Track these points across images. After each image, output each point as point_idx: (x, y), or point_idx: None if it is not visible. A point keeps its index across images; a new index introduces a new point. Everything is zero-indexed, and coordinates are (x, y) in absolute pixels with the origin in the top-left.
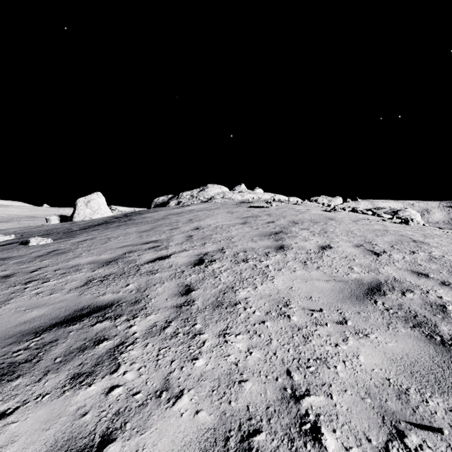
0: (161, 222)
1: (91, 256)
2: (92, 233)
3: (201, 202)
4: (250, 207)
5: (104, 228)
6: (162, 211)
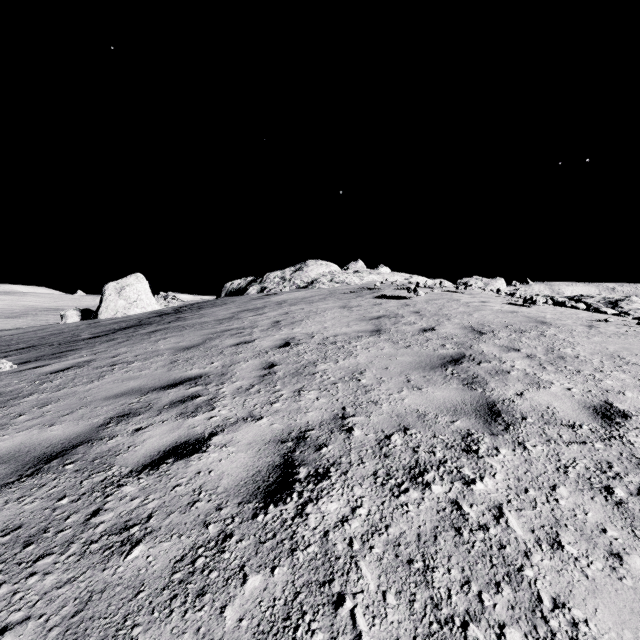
0: (224, 326)
1: (28, 429)
2: (98, 348)
3: (297, 288)
4: (379, 298)
5: (126, 337)
6: (234, 304)
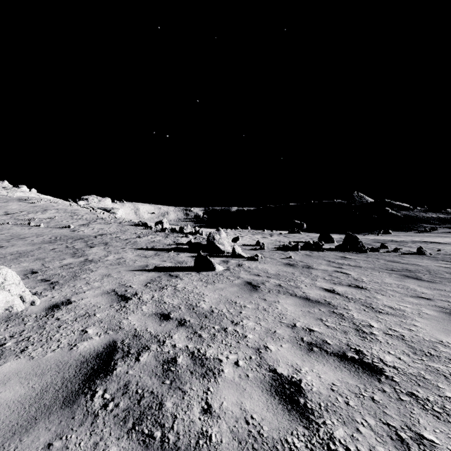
0: None
1: None
2: None
3: None
4: (28, 203)
5: None
6: None
